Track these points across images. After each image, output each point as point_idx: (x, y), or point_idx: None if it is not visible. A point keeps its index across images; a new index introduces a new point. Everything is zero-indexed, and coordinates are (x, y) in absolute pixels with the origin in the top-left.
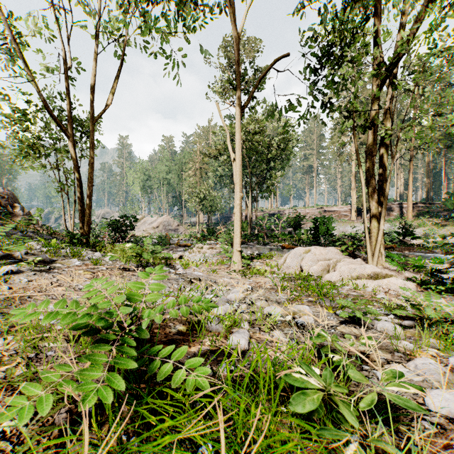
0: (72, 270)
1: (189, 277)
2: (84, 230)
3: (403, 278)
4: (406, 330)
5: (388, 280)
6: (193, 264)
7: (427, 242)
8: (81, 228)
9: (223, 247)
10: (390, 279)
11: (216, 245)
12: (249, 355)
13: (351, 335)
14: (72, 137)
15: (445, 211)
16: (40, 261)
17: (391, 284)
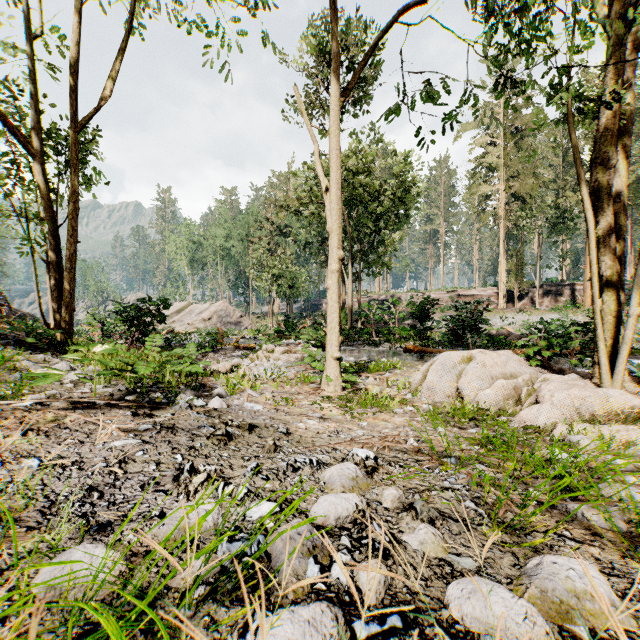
0: None
1: (230, 418)
2: (61, 321)
3: None
4: None
5: None
6: (249, 385)
7: None
8: (57, 318)
9: (308, 350)
10: None
11: (297, 346)
12: None
13: None
14: (41, 157)
15: None
16: None
17: None
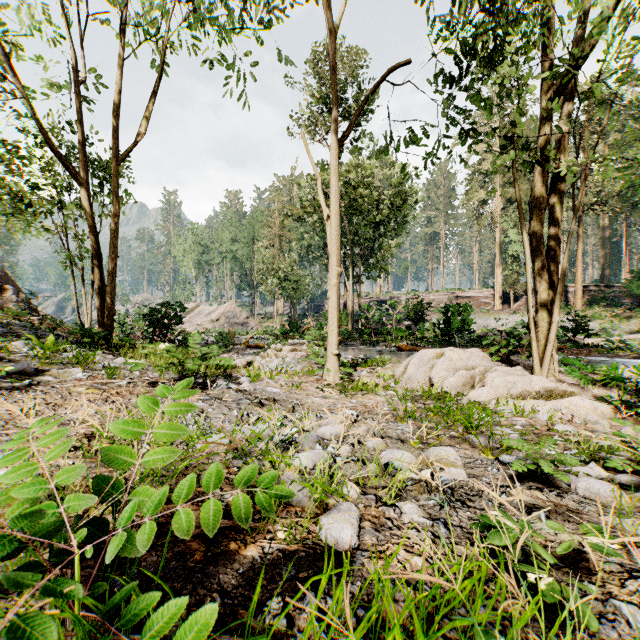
0: (67, 387)
1: (258, 395)
2: (104, 324)
3: (591, 397)
4: (628, 495)
5: (569, 401)
6: (266, 376)
7: (611, 341)
8: (100, 321)
9: (312, 348)
10: (572, 400)
11: (302, 345)
12: (360, 562)
13: (538, 506)
14: (86, 185)
15: (629, 296)
16: (19, 372)
17: (575, 406)
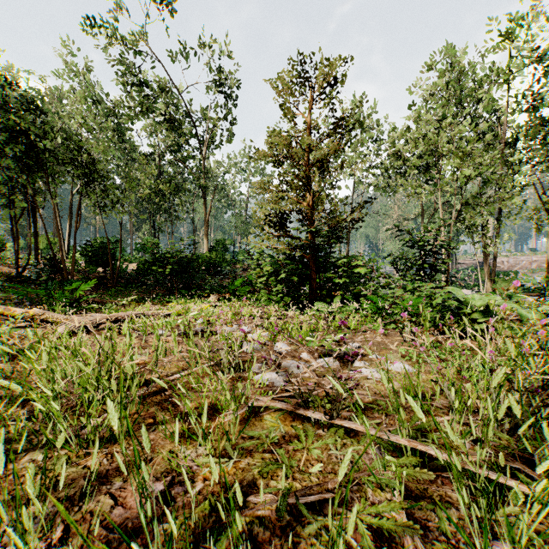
0: None
1: None
2: None
3: None
4: None
5: None
6: None
7: None
8: None
9: None
10: None
11: None
12: None
13: None
14: None
15: None
16: None
17: None
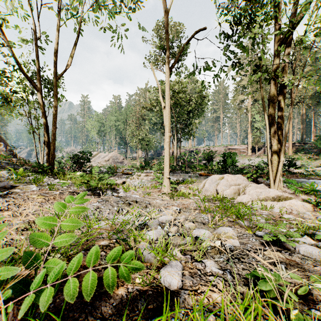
0: (27, 195)
1: (128, 199)
2: (50, 162)
3: (300, 200)
4: None
5: (290, 202)
6: (132, 188)
7: (308, 171)
8: (47, 160)
9: (156, 175)
10: (291, 201)
11: (151, 173)
12: (183, 297)
13: (280, 261)
14: (40, 91)
15: (315, 148)
16: (2, 187)
17: (293, 205)
